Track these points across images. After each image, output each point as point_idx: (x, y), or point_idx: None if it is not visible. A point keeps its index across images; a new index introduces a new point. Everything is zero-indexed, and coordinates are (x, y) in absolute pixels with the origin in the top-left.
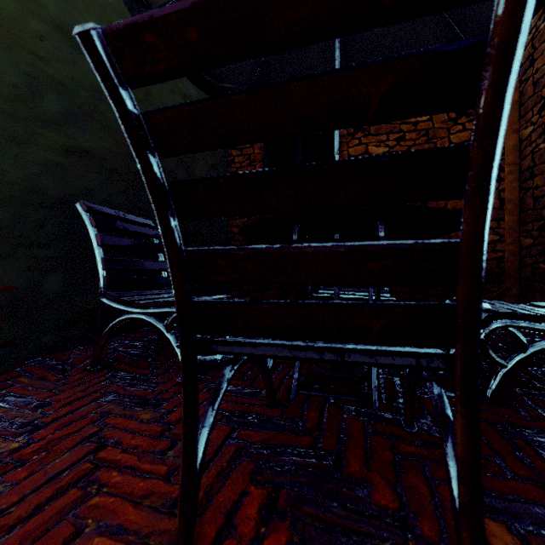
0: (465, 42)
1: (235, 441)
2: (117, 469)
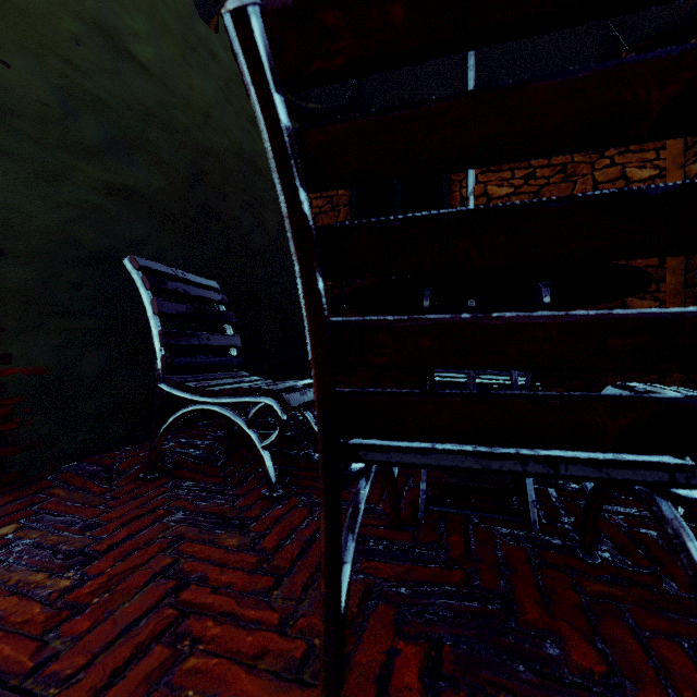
0: None
1: (360, 577)
2: (210, 617)
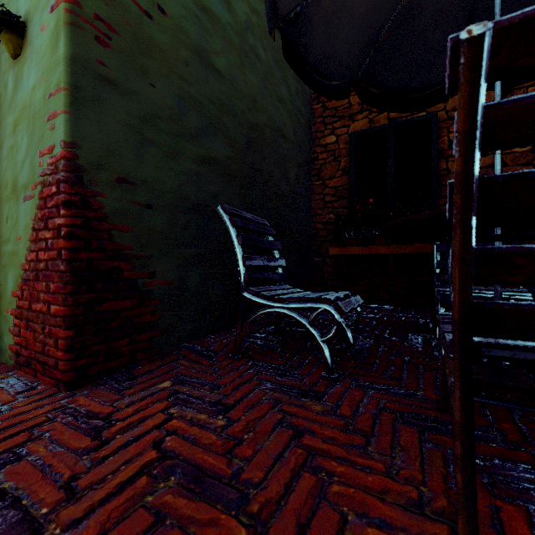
0: None
1: (432, 445)
2: (331, 459)
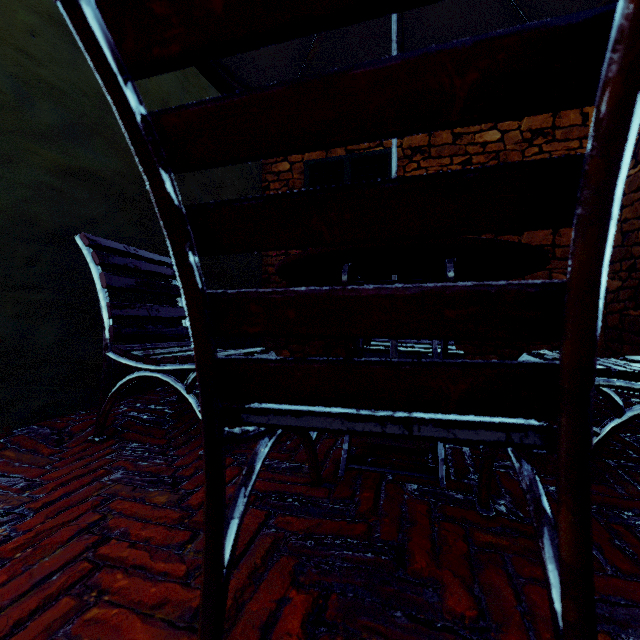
0: (585, 13)
1: (271, 530)
2: (122, 570)
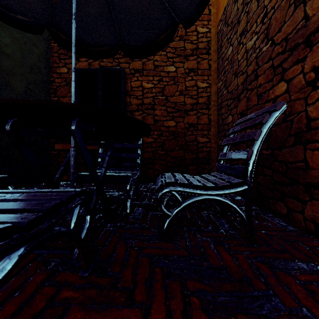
0: None
1: None
2: None
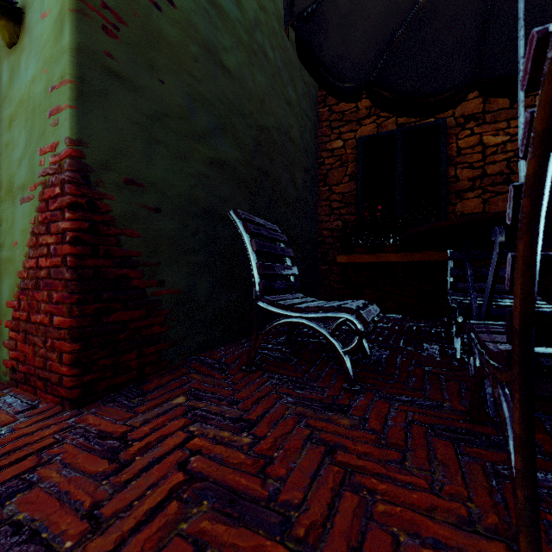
0: None
1: (470, 459)
2: (370, 476)
